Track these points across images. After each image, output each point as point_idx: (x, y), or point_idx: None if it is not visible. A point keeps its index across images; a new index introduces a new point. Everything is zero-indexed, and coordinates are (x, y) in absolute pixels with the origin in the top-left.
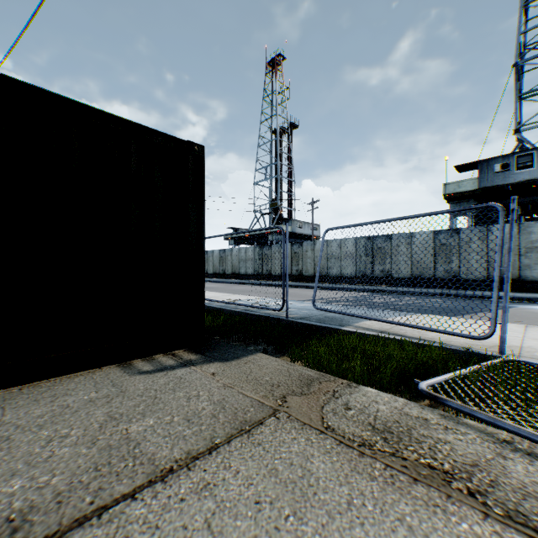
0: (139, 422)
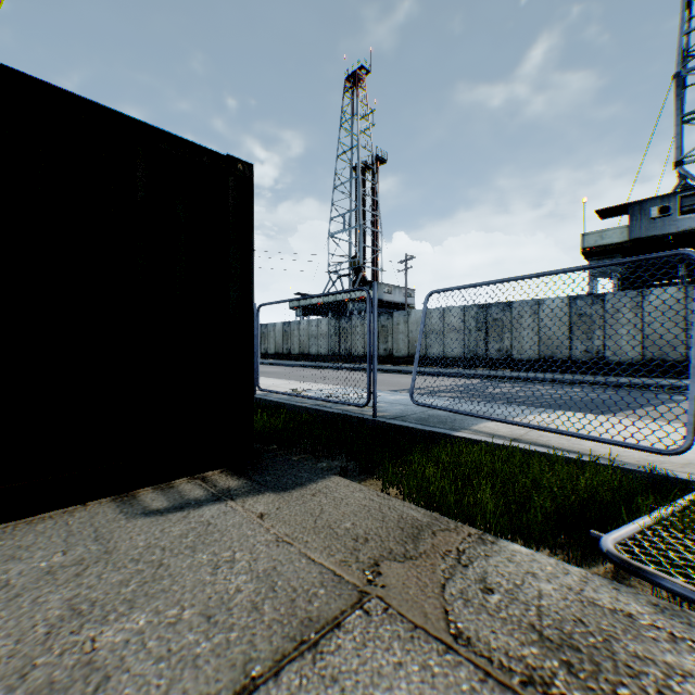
0: (121, 621)
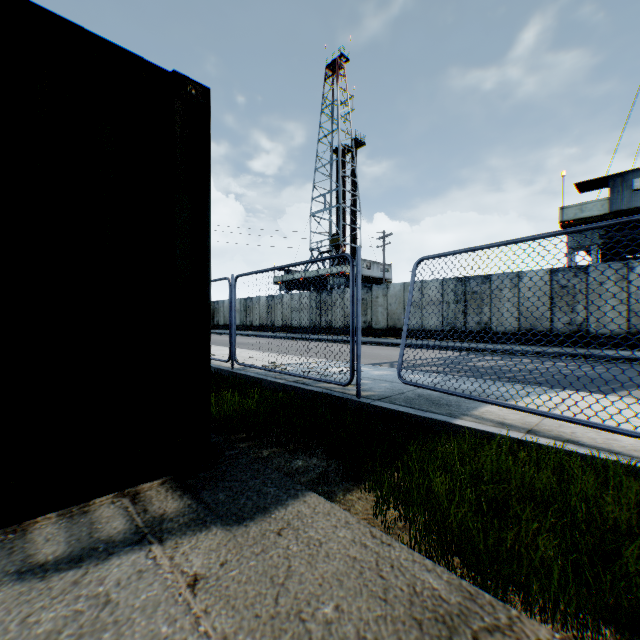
0: None
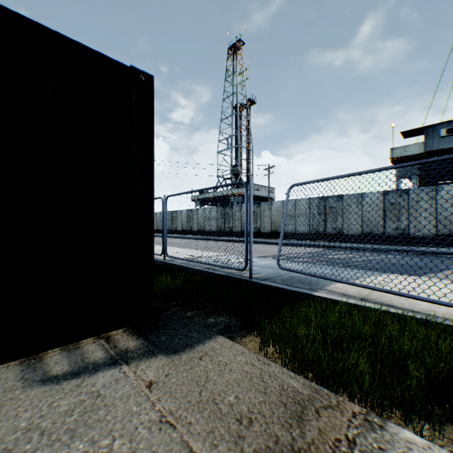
0: None
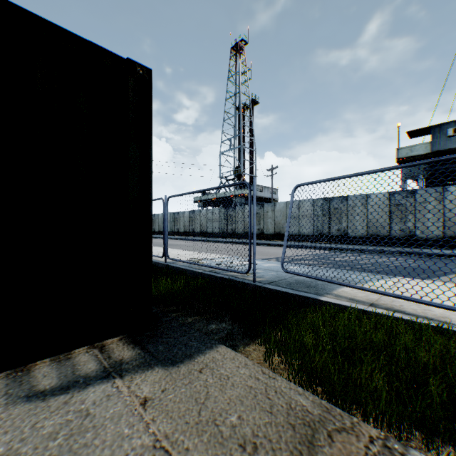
0: None
